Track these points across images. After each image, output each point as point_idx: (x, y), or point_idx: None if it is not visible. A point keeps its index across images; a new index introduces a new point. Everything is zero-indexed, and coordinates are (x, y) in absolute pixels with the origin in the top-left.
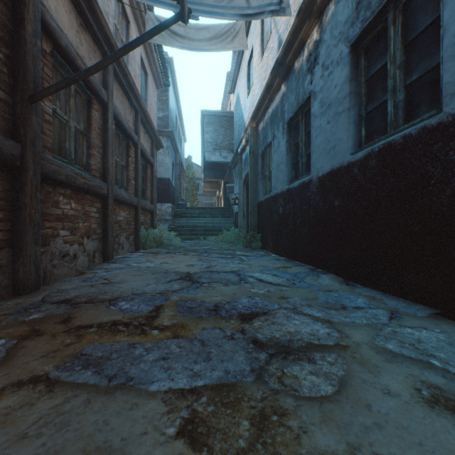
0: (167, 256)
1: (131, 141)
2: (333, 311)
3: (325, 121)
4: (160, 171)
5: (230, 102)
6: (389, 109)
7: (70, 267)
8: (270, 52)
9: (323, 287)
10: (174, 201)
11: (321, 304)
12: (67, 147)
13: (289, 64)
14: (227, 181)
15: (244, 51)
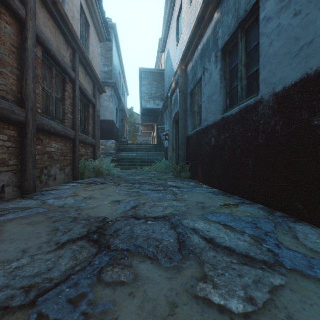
0: (99, 187)
1: (67, 77)
2: None
3: (290, 14)
4: (106, 115)
5: (162, 63)
6: None
7: None
8: None
9: None
10: (118, 139)
11: None
12: None
13: None
14: (159, 125)
15: (174, 10)
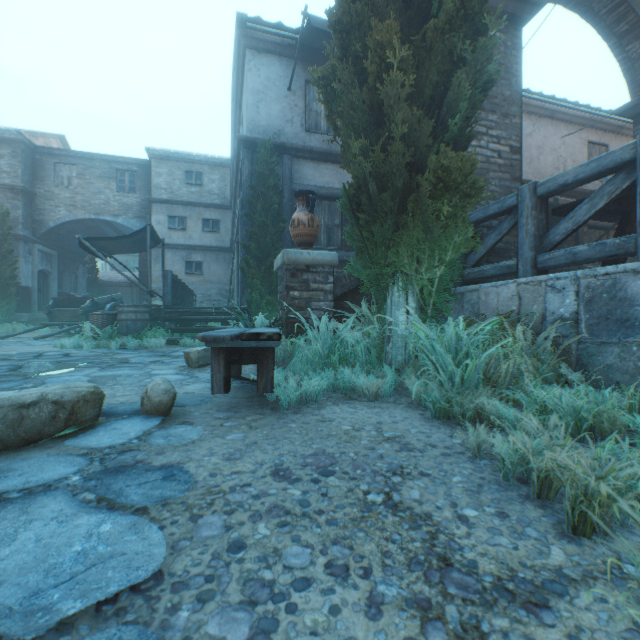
0: None
1: None
2: None
3: None
4: None
5: None
6: None
7: None
8: None
9: None
10: None
11: None
12: None
13: None
14: None
15: None
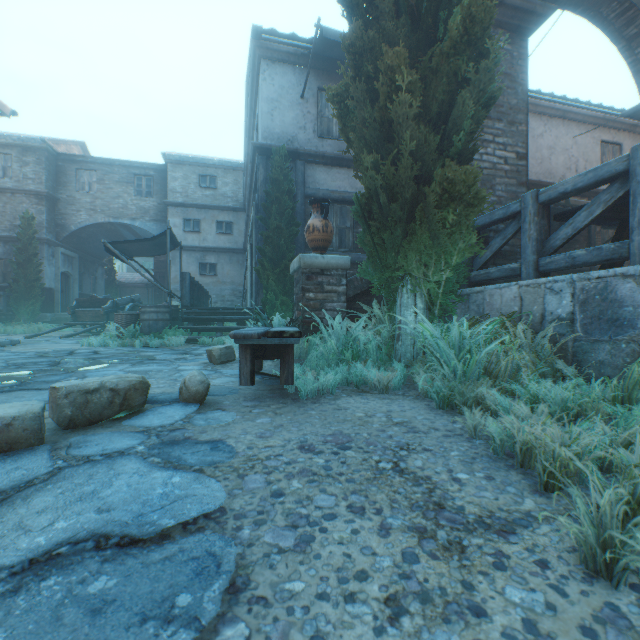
0: None
1: None
2: None
3: None
4: None
5: None
6: None
7: None
8: None
9: None
10: None
11: None
12: None
13: None
14: None
15: None
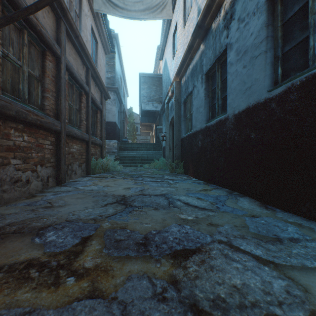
0: (110, 180)
1: (83, 91)
2: (271, 245)
3: (241, 66)
4: (108, 117)
5: (160, 68)
6: (312, 44)
7: (22, 191)
8: (191, 22)
9: (246, 212)
10: (119, 139)
11: (252, 233)
12: (21, 88)
13: (207, 26)
14: (157, 125)
15: (170, 26)
